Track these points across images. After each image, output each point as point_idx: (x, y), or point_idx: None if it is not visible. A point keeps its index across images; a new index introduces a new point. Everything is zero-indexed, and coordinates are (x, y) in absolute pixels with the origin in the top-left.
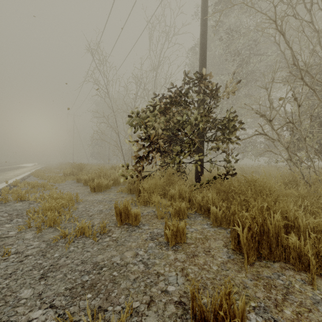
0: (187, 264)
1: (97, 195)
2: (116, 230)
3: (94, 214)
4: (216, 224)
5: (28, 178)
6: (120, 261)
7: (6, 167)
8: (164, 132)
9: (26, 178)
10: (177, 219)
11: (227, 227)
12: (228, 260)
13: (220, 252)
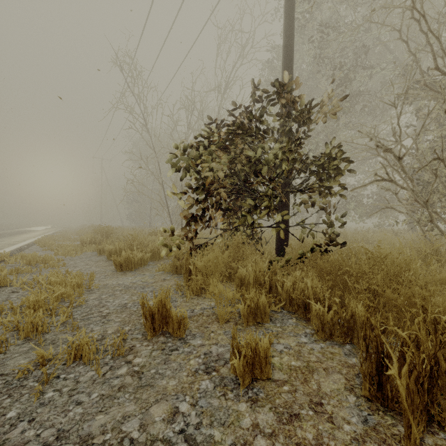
0: (281, 443)
1: (125, 276)
2: (144, 347)
3: (111, 313)
4: (321, 335)
5: (28, 249)
6: (139, 433)
7: (3, 231)
8: (229, 179)
9: (26, 248)
10: (252, 323)
11: (342, 341)
12: (365, 430)
13: (344, 406)
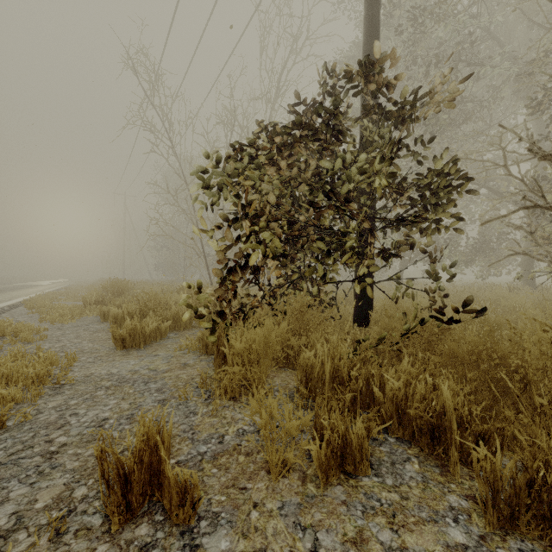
0: None
1: (125, 359)
2: None
3: (67, 445)
4: (492, 521)
5: (9, 312)
6: None
7: None
8: None
9: (6, 311)
10: (336, 476)
11: (543, 540)
12: None
13: None
